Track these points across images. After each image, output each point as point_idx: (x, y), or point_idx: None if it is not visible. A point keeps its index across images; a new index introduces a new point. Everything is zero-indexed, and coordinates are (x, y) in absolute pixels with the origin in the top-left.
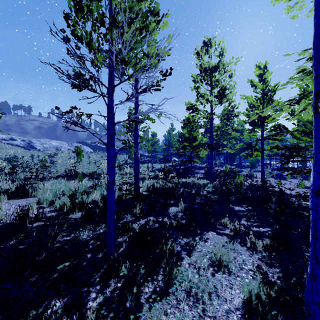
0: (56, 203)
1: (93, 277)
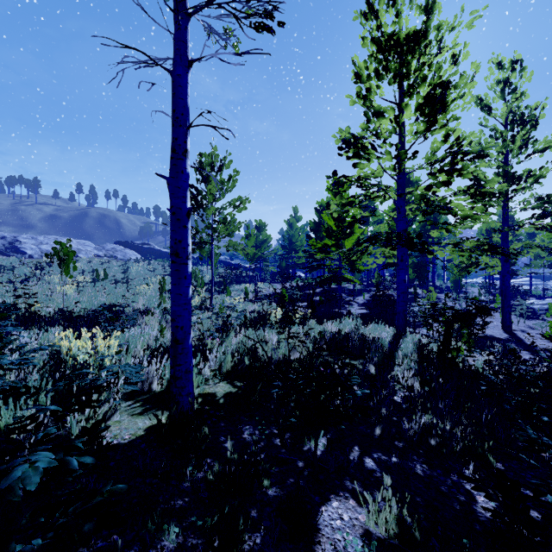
0: None
1: None
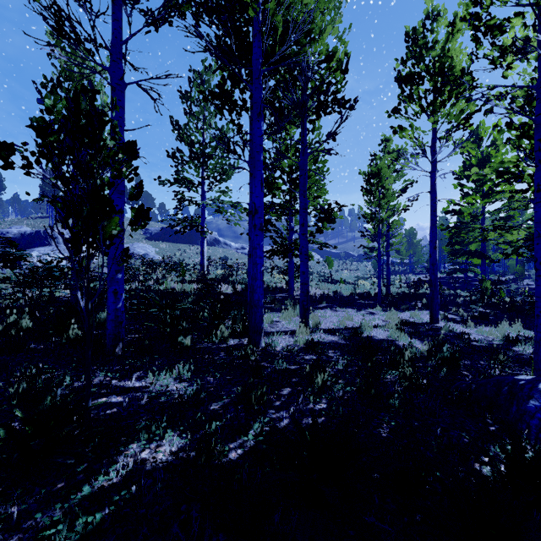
0: (342, 291)
1: (375, 307)
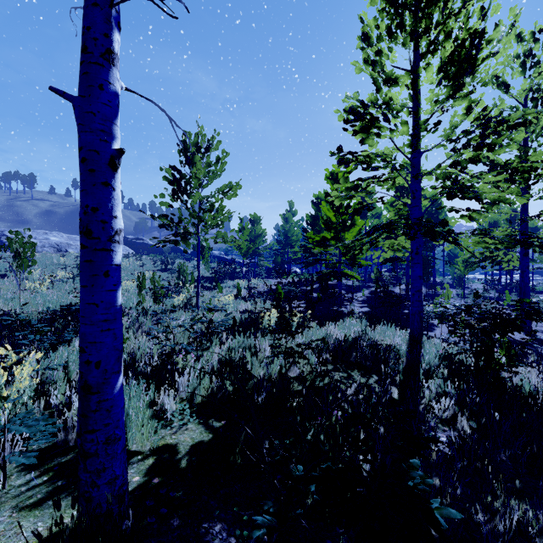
0: None
1: None
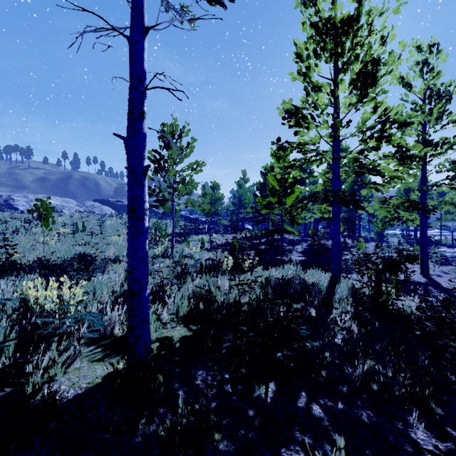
0: None
1: None
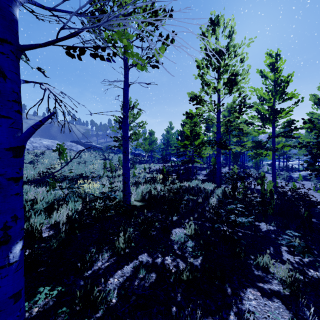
0: None
1: None
